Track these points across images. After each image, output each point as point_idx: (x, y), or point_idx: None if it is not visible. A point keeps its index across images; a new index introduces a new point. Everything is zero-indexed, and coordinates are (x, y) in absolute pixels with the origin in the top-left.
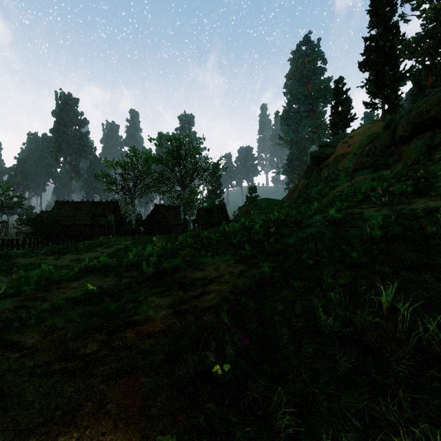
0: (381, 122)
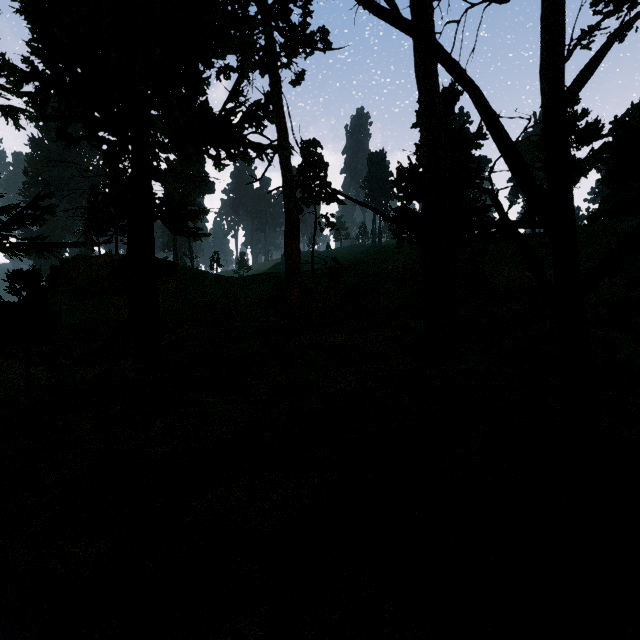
0: (106, 259)
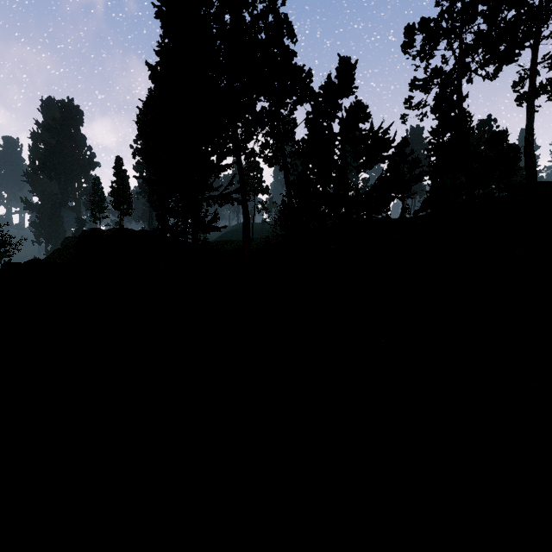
0: (117, 232)
